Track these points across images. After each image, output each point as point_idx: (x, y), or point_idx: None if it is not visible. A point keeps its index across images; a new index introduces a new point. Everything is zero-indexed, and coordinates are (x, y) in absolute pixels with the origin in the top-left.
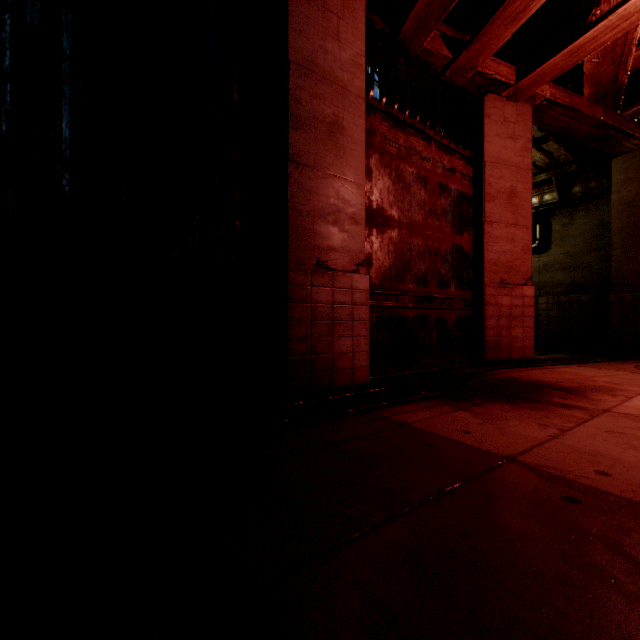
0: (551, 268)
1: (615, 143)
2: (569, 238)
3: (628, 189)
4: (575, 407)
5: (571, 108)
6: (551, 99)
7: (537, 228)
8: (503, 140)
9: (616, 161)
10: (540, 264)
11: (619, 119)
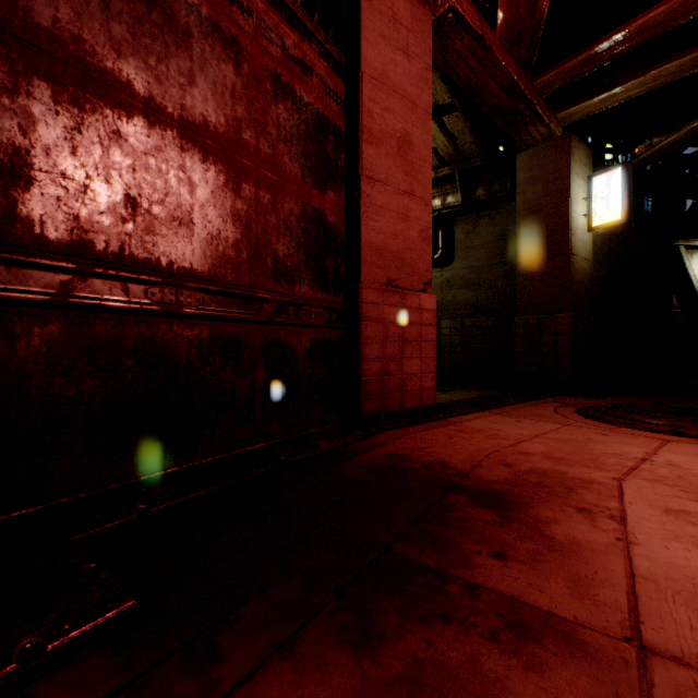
0: (454, 285)
1: (523, 127)
2: (473, 249)
3: (533, 190)
4: (550, 632)
5: (482, 41)
6: (458, 10)
7: (440, 235)
8: (392, 49)
9: (521, 156)
10: (443, 280)
11: (530, 88)
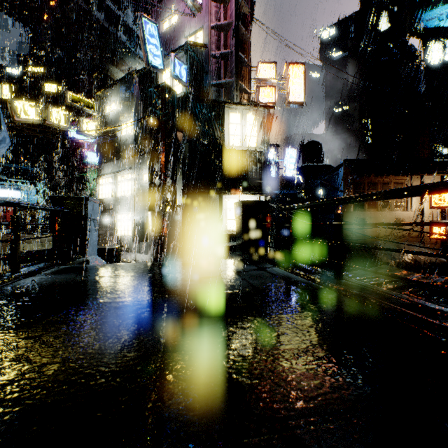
0: None
1: None
2: None
3: None
4: None
5: None
6: None
7: None
8: None
9: None
10: None
11: None
